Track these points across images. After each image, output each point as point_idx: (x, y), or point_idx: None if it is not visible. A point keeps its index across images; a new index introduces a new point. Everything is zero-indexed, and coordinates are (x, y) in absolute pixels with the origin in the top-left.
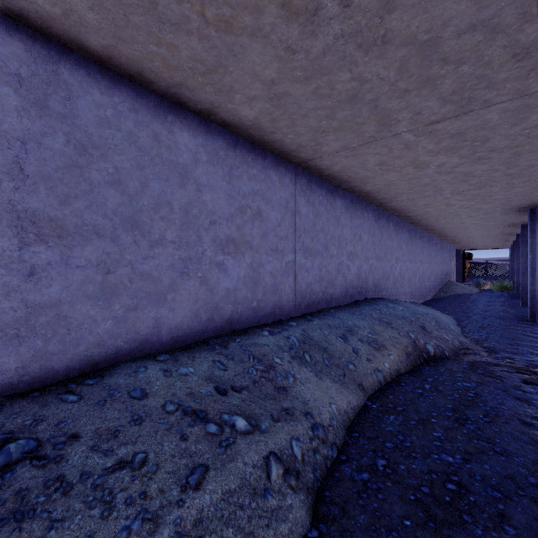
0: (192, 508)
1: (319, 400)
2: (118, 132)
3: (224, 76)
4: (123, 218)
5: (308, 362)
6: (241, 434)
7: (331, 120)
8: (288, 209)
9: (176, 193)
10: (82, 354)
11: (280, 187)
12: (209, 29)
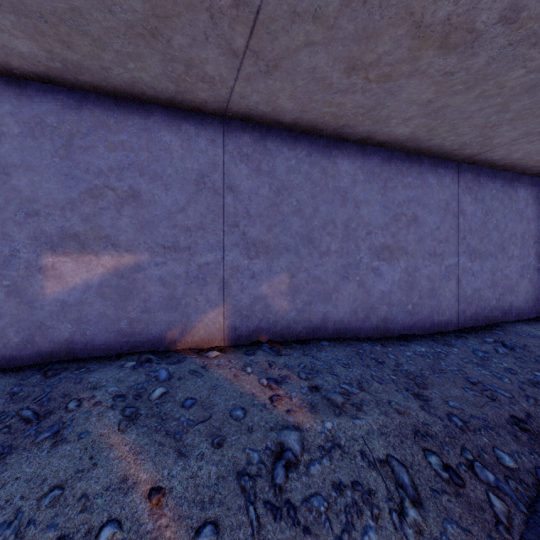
0: None
1: None
2: (497, 200)
3: None
4: (498, 245)
5: None
6: None
7: None
8: None
9: (518, 227)
10: (486, 315)
11: None
12: None
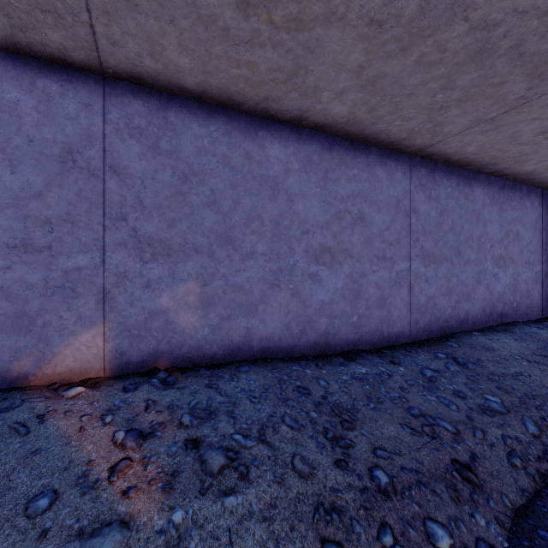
0: None
1: None
2: (452, 199)
3: (530, 156)
4: (454, 249)
5: None
6: None
7: None
8: (536, 228)
9: (474, 230)
10: (441, 325)
11: (531, 210)
12: (544, 141)
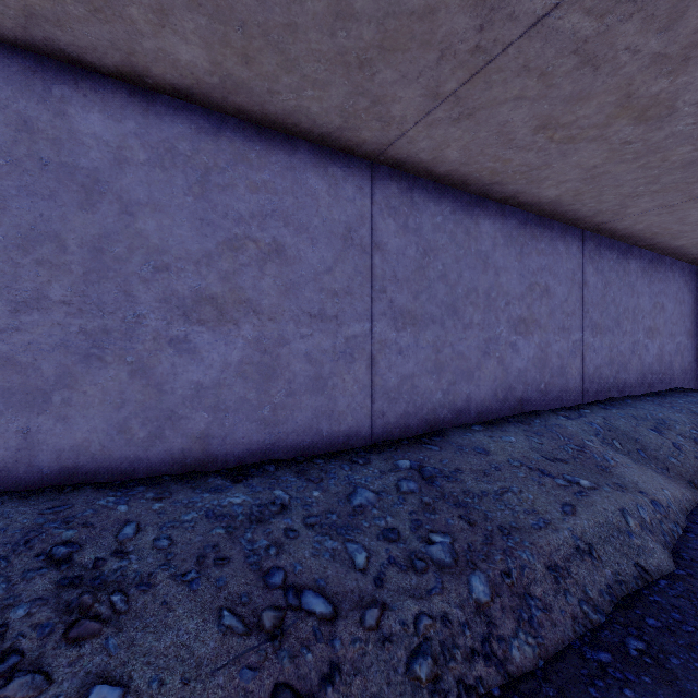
0: (576, 524)
1: (648, 483)
2: (444, 234)
3: (543, 171)
4: (446, 306)
5: (619, 450)
6: (589, 490)
7: (651, 185)
8: (575, 281)
9: (480, 279)
10: (424, 417)
11: (566, 257)
12: (550, 145)
